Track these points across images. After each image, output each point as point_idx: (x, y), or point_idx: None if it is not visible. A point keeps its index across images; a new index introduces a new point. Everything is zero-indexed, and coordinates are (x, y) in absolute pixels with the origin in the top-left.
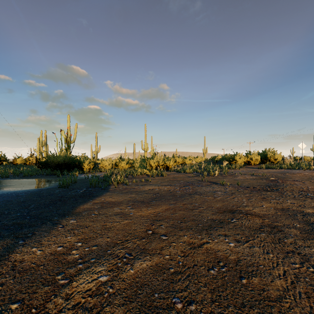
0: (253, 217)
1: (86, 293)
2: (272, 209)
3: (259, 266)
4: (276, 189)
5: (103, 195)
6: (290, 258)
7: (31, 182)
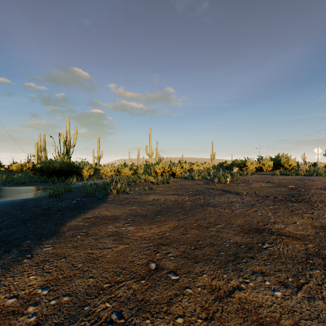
0: (290, 239)
1: None
2: (309, 228)
3: None
4: (302, 199)
5: (98, 207)
6: None
7: (21, 190)
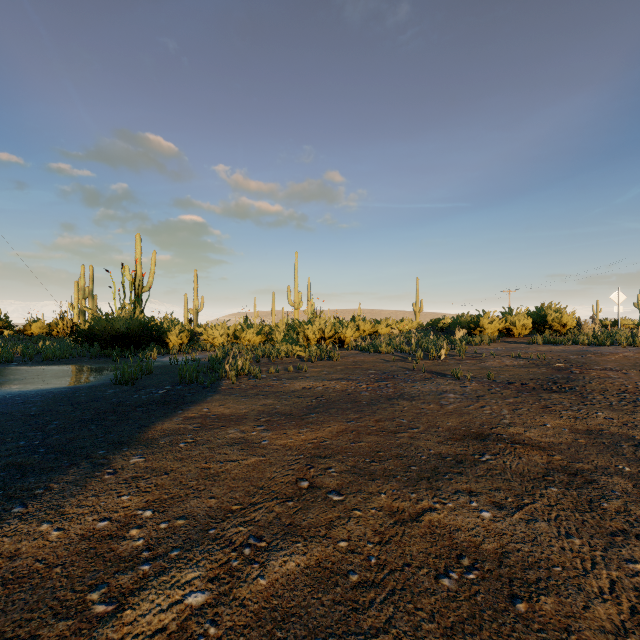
0: (527, 449)
1: (153, 638)
2: (565, 432)
3: (552, 569)
4: (570, 387)
5: (206, 401)
6: (620, 549)
7: (58, 372)
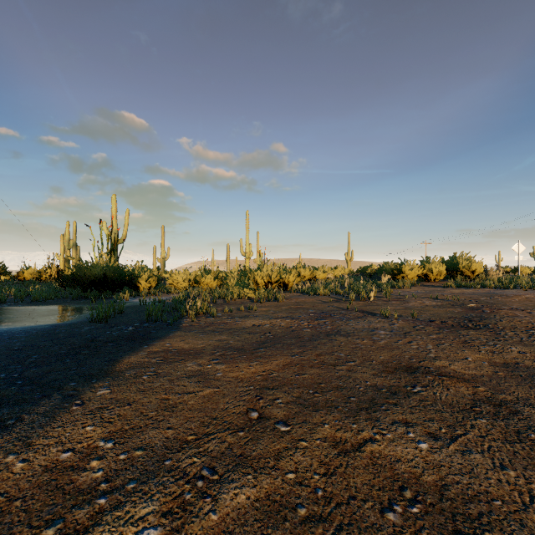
0: (454, 381)
1: None
2: (485, 365)
3: (492, 502)
4: (484, 324)
5: (168, 337)
6: None
7: (44, 311)
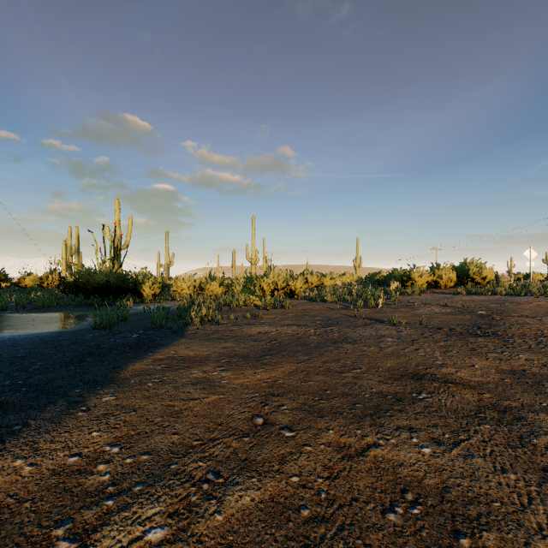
0: (459, 388)
1: None
2: (492, 372)
3: (491, 504)
4: (493, 332)
5: (173, 344)
6: None
7: (46, 319)
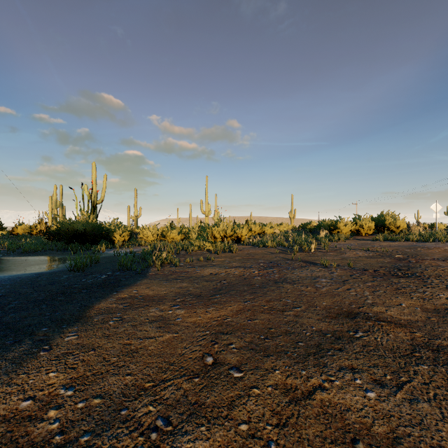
0: (392, 326)
1: None
2: (418, 311)
3: None
4: (412, 273)
5: (136, 284)
6: None
7: (31, 261)
